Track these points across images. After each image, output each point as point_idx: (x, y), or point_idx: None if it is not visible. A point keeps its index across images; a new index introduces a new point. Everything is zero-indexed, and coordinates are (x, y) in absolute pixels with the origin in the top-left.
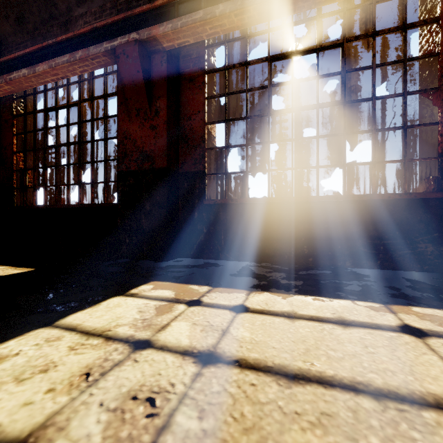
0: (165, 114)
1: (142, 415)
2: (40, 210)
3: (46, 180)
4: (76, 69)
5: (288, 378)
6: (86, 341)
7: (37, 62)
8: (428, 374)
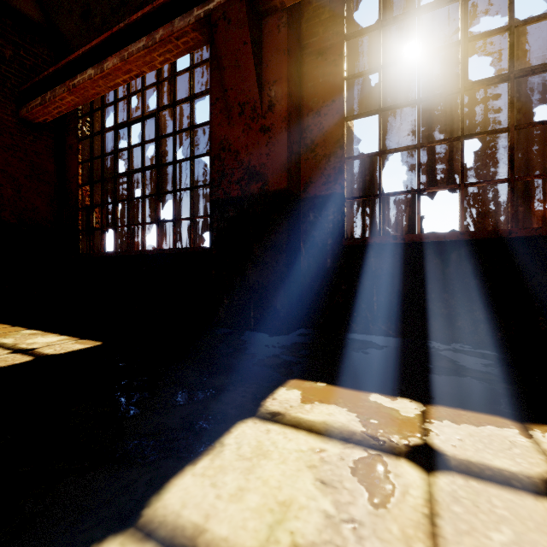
0: (283, 107)
1: None
2: (109, 258)
3: (116, 219)
4: (155, 59)
5: None
6: None
7: (105, 58)
8: None
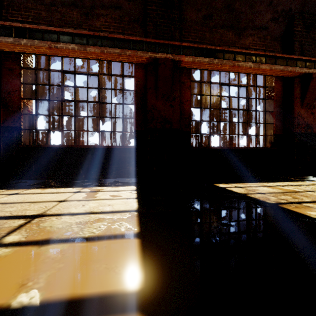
0: None
1: None
2: None
3: None
4: None
5: (8, 203)
6: None
7: None
8: (60, 198)
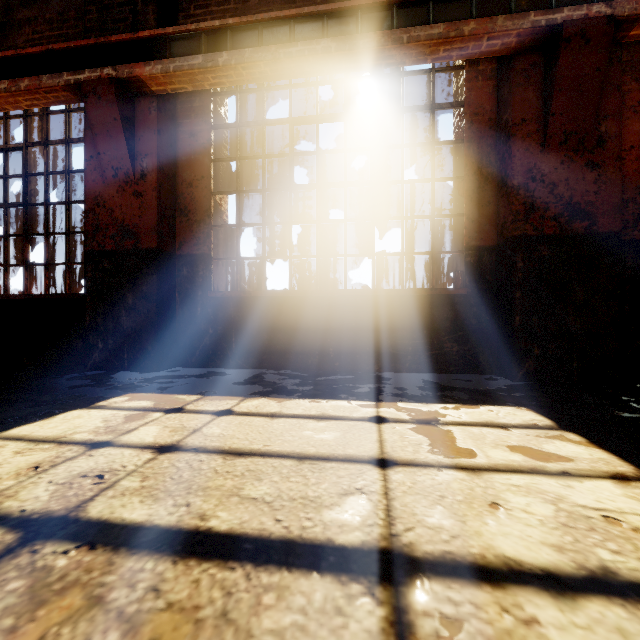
0: (154, 178)
1: (90, 484)
2: None
3: None
4: (20, 102)
5: (236, 455)
6: (36, 446)
7: None
8: (357, 444)
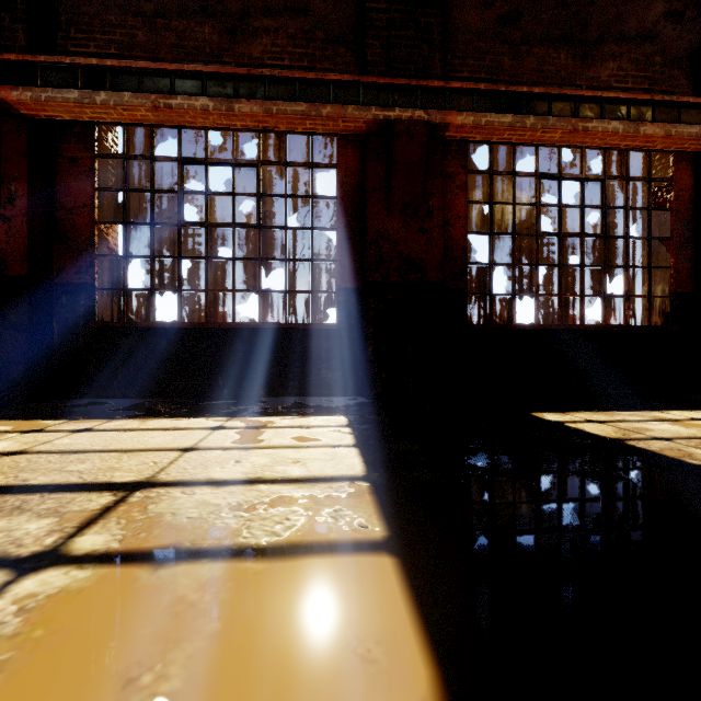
0: (25, 204)
1: None
2: None
3: None
4: None
5: (74, 453)
6: None
7: None
8: (182, 442)
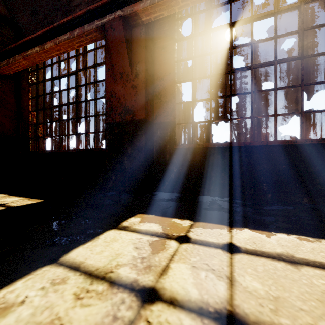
0: (143, 76)
1: None
2: (48, 154)
3: (52, 131)
4: (74, 44)
5: None
6: (91, 286)
7: (45, 41)
8: None
